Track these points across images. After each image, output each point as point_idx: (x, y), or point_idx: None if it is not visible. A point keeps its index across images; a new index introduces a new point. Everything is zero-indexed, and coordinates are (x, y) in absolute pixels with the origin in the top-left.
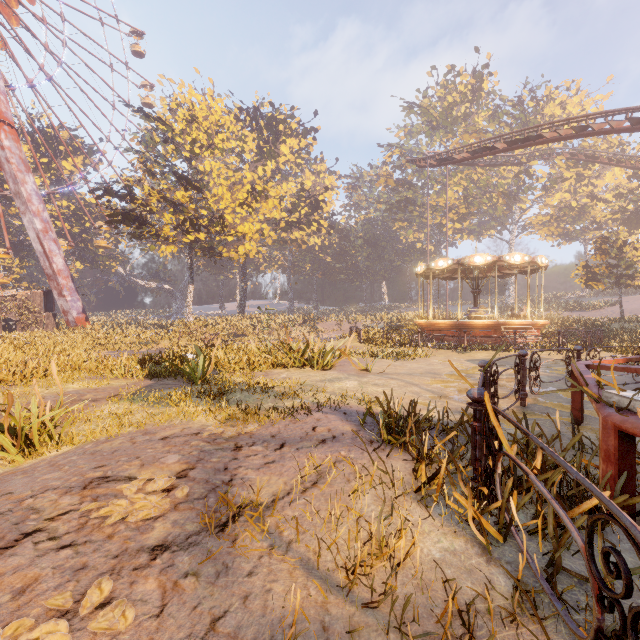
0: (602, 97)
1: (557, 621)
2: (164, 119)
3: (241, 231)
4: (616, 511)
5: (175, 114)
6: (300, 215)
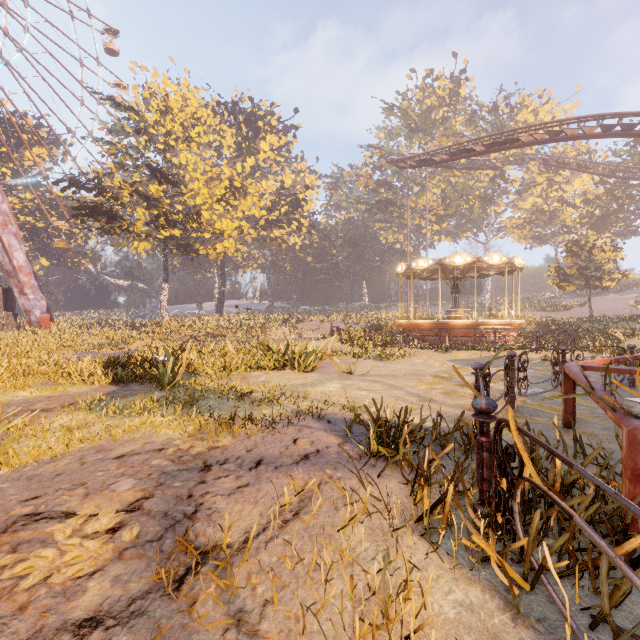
0: (571, 106)
1: None
2: (136, 109)
3: (219, 228)
4: None
5: (148, 104)
6: (280, 213)
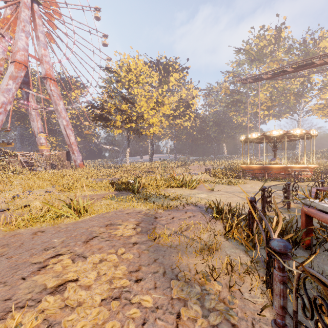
0: None
1: (262, 268)
2: (116, 71)
3: (151, 121)
4: (268, 227)
5: (121, 68)
6: (180, 111)
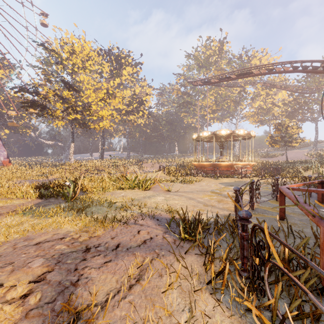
0: (277, 57)
1: None
2: (56, 51)
3: (101, 114)
4: None
5: (63, 48)
6: (133, 107)
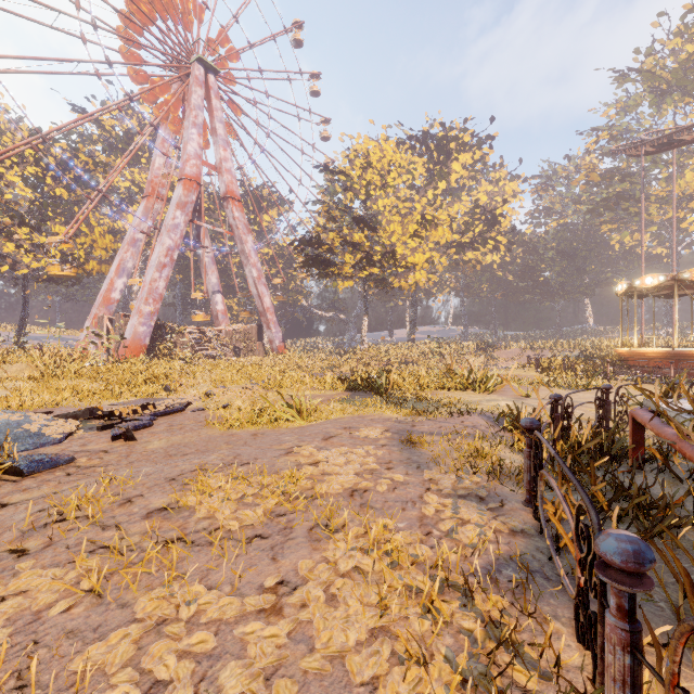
0: None
1: None
2: (344, 170)
3: (411, 261)
4: (536, 415)
5: (353, 164)
6: (474, 234)
